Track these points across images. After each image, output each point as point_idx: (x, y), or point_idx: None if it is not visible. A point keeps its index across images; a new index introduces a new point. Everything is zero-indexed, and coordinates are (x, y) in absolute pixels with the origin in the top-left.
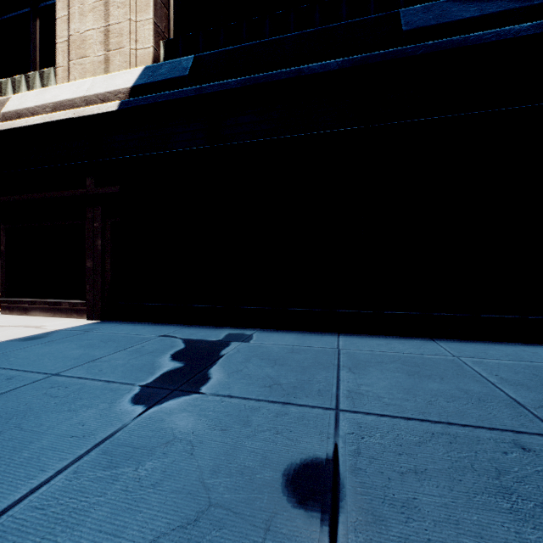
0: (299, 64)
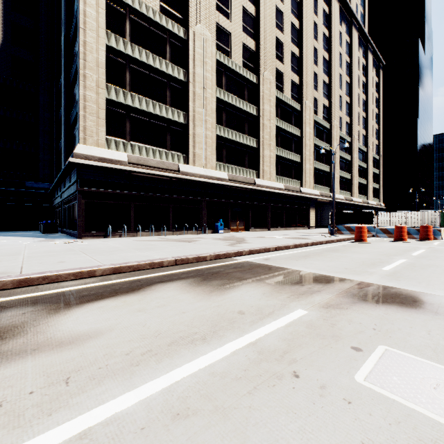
0: (5, 187)
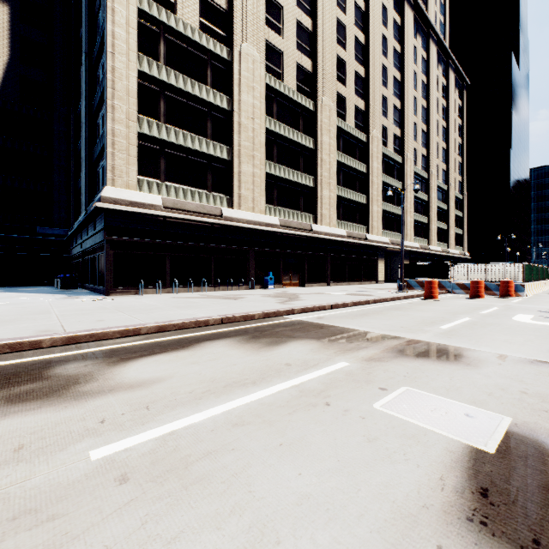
0: (13, 233)
